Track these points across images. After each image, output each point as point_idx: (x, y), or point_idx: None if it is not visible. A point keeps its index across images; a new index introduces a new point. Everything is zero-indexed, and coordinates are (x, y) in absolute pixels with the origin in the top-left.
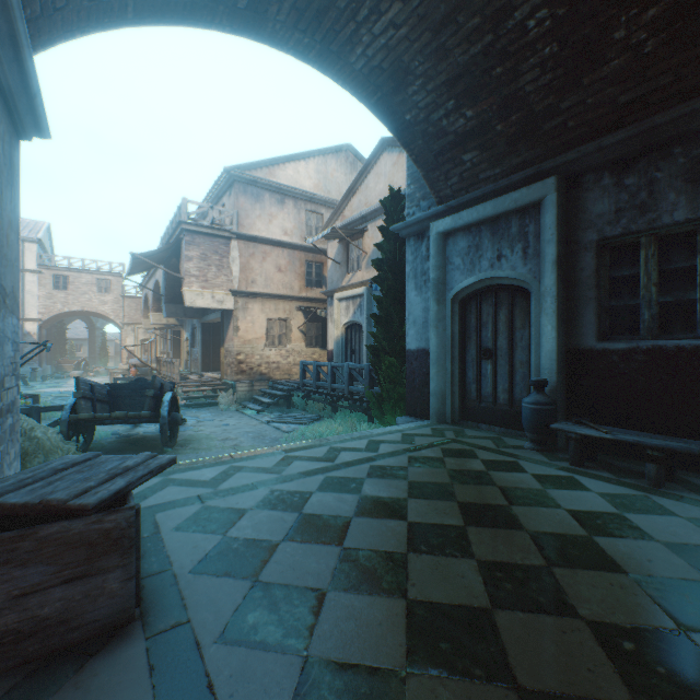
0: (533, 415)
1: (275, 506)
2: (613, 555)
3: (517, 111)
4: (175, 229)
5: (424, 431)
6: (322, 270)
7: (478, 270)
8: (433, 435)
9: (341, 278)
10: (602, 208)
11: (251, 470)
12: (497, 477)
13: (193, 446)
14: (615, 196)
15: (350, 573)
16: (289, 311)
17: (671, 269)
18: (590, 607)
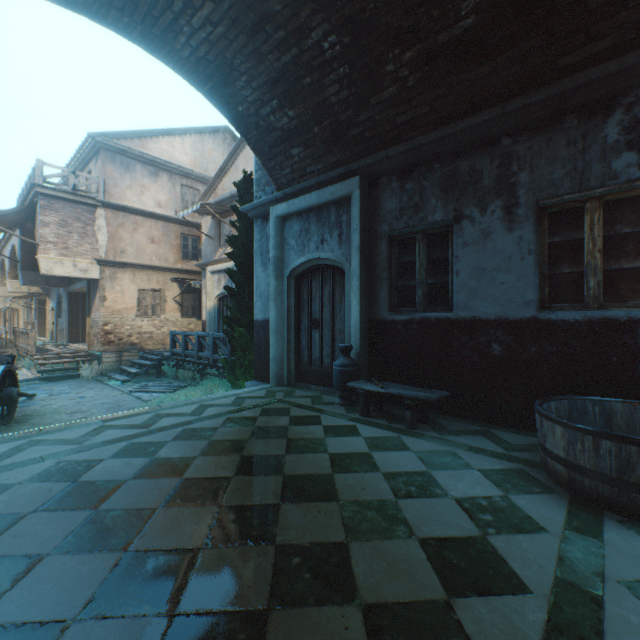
0: (339, 375)
1: (50, 478)
2: (339, 487)
3: (328, 117)
4: (29, 191)
5: (259, 393)
6: (199, 244)
7: (308, 251)
8: (264, 397)
9: (214, 252)
10: (391, 206)
11: (50, 443)
12: (293, 430)
13: (32, 422)
14: (400, 197)
15: (85, 535)
16: (163, 282)
17: (435, 258)
18: (288, 533)
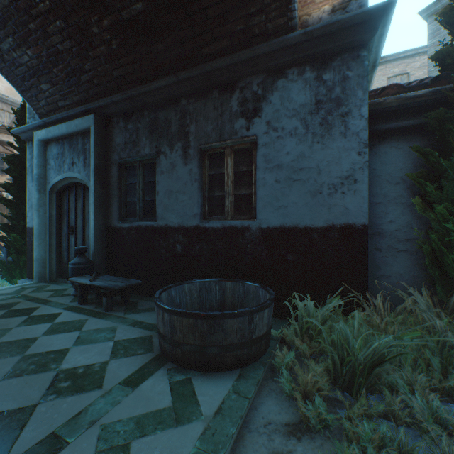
0: (72, 272)
1: None
2: None
3: (62, 62)
4: None
5: (9, 291)
6: None
7: (63, 171)
8: (9, 294)
9: None
10: (120, 140)
11: None
12: None
13: None
14: (125, 134)
15: None
16: None
17: (149, 181)
18: None
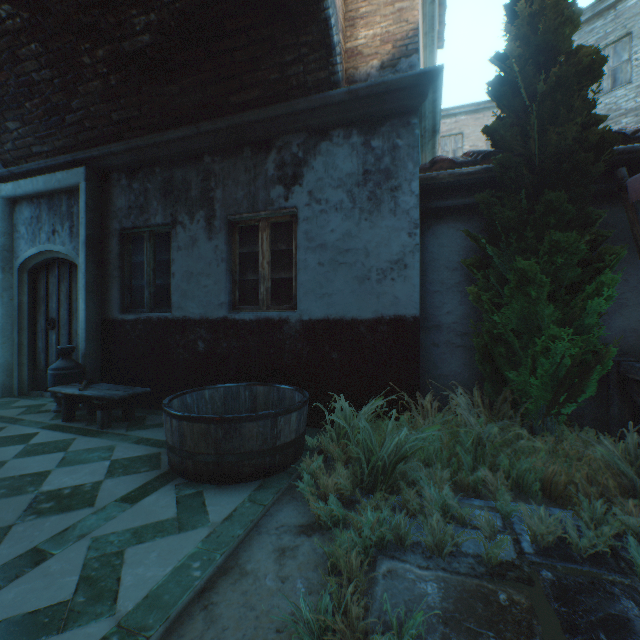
0: (53, 380)
1: None
2: None
3: (38, 95)
4: None
5: None
6: None
7: (39, 242)
8: None
9: None
10: (122, 203)
11: None
12: None
13: None
14: (129, 195)
15: None
16: None
17: (162, 259)
18: None
